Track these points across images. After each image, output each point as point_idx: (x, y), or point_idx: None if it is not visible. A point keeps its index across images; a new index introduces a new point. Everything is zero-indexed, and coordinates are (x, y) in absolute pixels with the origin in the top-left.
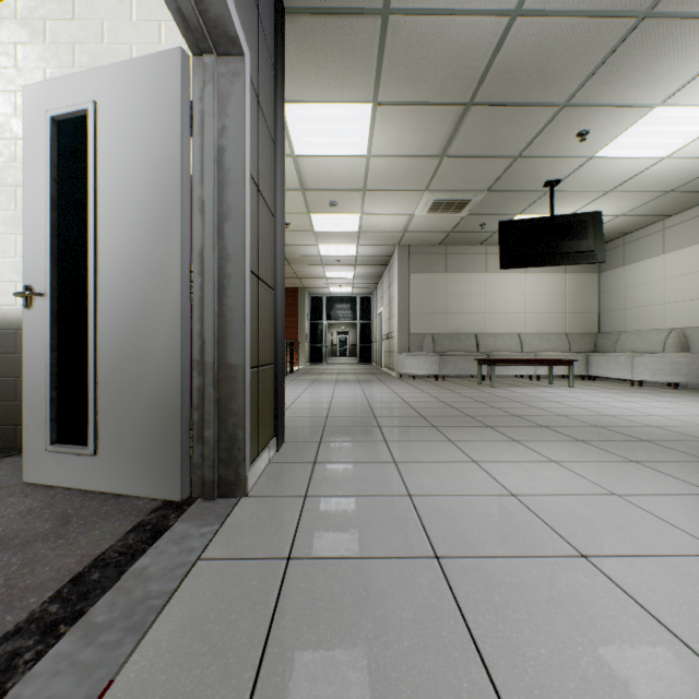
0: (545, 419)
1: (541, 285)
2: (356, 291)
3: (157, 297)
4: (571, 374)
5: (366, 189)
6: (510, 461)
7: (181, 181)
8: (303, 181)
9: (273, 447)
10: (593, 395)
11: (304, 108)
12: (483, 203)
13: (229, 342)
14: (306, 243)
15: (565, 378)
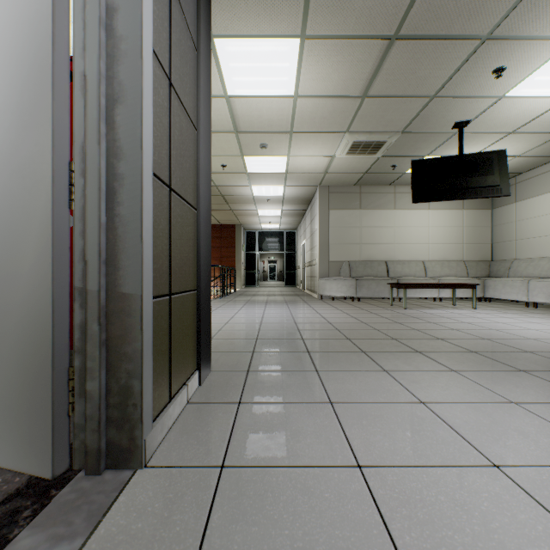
0: (470, 343)
1: (442, 220)
2: (283, 226)
3: (24, 204)
4: (474, 296)
5: (293, 131)
6: (463, 402)
7: (52, 46)
8: (236, 124)
9: (194, 382)
10: (499, 316)
11: (234, 43)
12: (396, 145)
13: (122, 264)
14: (240, 183)
15: (463, 299)
